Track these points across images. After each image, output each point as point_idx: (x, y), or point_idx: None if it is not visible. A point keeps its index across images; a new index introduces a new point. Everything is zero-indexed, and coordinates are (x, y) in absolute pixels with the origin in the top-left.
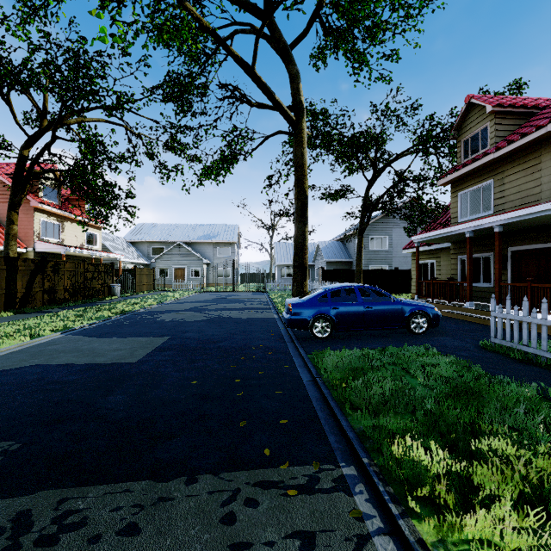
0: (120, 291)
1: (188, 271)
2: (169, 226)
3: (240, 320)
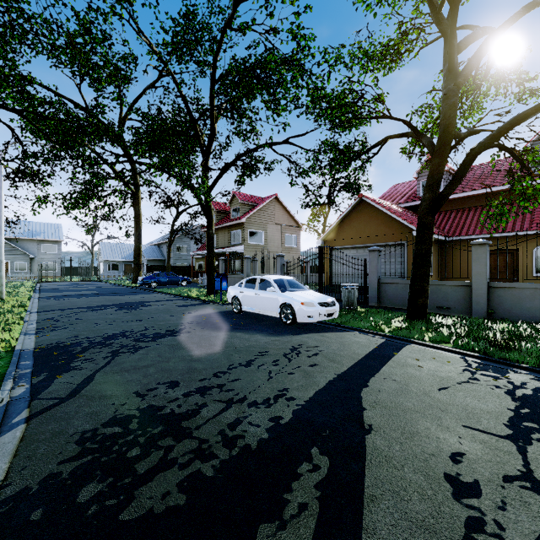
0: None
1: (13, 265)
2: None
3: (114, 288)
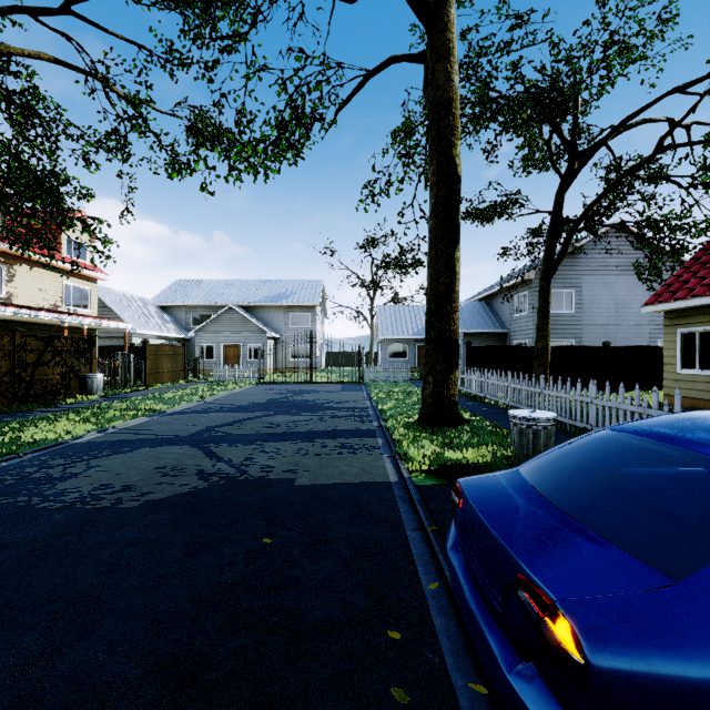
0: (111, 384)
1: (245, 350)
2: (220, 283)
3: (285, 502)
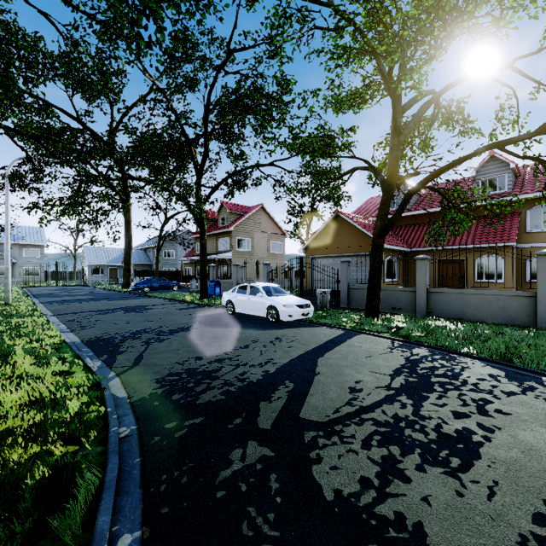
0: None
1: None
2: None
3: (106, 293)
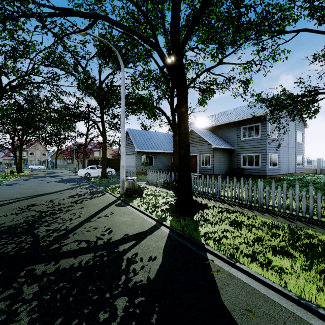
0: None
1: None
2: None
3: None
